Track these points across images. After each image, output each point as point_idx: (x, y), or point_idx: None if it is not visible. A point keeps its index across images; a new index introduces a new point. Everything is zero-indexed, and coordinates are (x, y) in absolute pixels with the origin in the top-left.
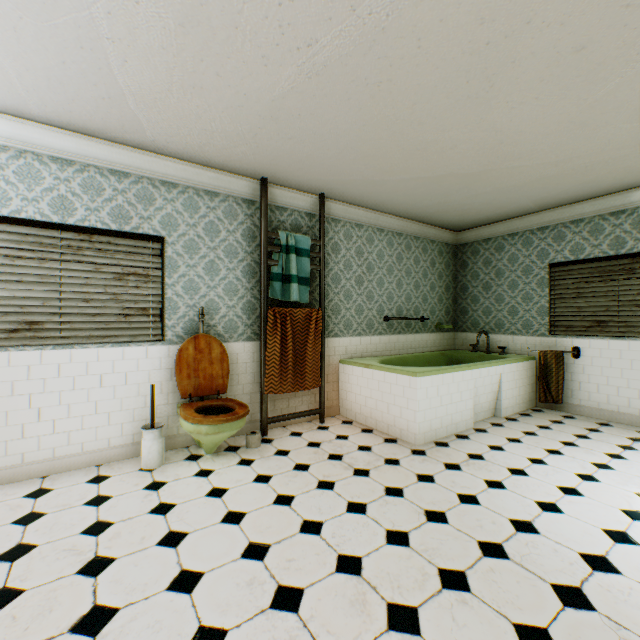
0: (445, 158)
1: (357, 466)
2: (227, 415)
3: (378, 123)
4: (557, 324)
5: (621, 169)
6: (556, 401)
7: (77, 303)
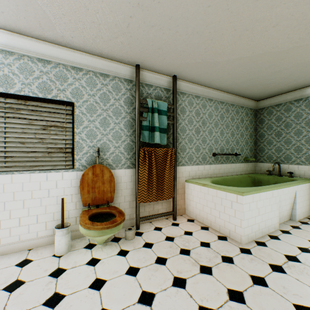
0: (266, 37)
1: (201, 262)
2: (108, 223)
3: (220, 2)
4: None
5: None
6: None
7: (16, 144)
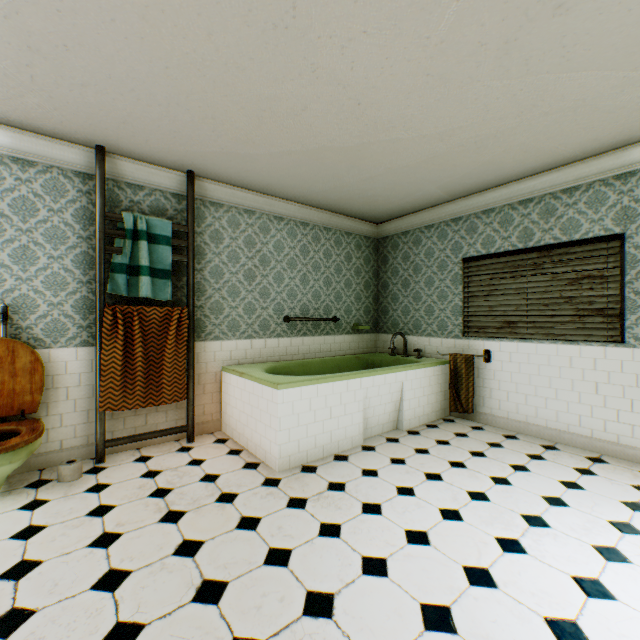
0: (305, 124)
1: (176, 506)
2: None
3: (183, 64)
4: (470, 325)
5: (517, 147)
6: (466, 410)
7: None
